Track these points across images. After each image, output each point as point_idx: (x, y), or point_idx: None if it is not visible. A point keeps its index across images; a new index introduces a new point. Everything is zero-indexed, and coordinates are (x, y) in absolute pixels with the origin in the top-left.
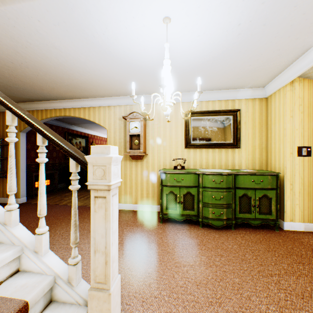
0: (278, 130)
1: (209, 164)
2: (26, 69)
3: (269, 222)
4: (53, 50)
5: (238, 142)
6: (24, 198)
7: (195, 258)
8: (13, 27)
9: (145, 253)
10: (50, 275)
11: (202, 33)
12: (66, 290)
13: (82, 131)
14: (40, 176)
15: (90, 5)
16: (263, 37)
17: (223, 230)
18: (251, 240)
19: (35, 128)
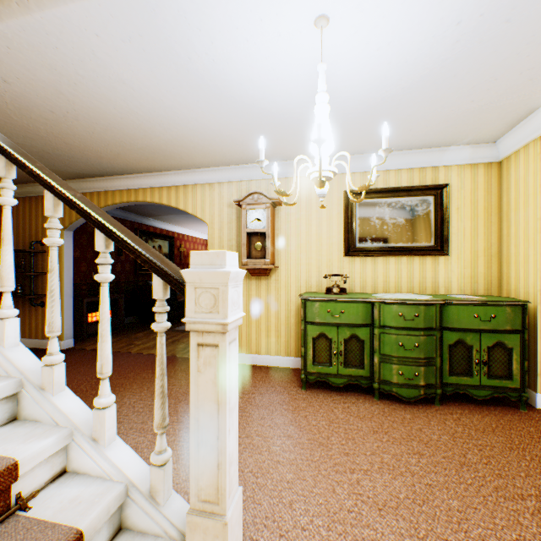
0: (523, 222)
1: (390, 285)
2: (75, 122)
3: (508, 393)
4: (119, 87)
5: (444, 245)
6: (70, 341)
7: (372, 457)
8: (55, 49)
9: (279, 444)
10: (118, 482)
11: (385, 43)
12: (146, 511)
13: (163, 227)
14: (102, 306)
15: (185, 1)
16: (503, 45)
17: (418, 405)
18: (474, 426)
19: (94, 222)
